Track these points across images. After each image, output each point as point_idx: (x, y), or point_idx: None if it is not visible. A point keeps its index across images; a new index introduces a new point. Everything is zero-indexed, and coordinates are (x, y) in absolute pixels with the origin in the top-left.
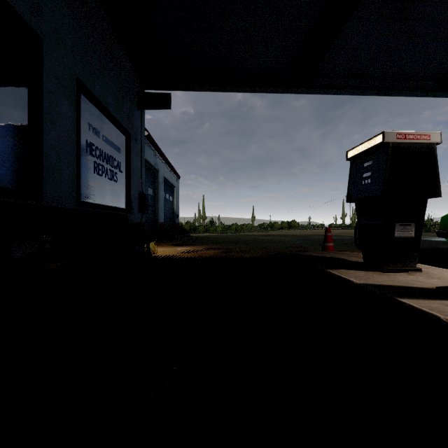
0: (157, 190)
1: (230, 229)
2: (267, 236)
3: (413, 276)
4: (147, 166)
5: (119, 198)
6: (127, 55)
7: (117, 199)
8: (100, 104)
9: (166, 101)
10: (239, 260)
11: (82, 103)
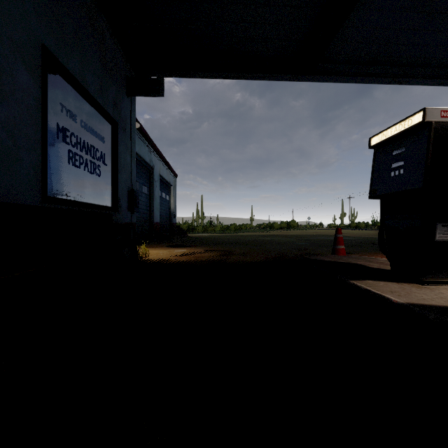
0: (153, 188)
1: (229, 229)
2: (266, 237)
3: None
4: (141, 162)
5: (103, 195)
6: (113, 33)
7: (101, 196)
8: (76, 82)
9: (158, 87)
10: (239, 264)
11: (51, 78)
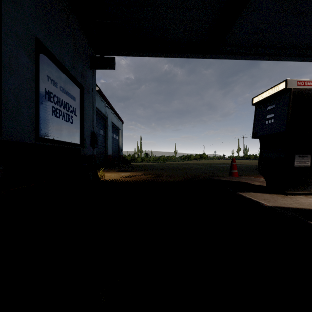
0: (107, 131)
1: (159, 159)
2: (185, 165)
3: (311, 198)
4: (99, 113)
5: (74, 136)
6: (81, 27)
7: (73, 137)
8: (57, 61)
9: (111, 63)
10: (166, 183)
11: (41, 59)
